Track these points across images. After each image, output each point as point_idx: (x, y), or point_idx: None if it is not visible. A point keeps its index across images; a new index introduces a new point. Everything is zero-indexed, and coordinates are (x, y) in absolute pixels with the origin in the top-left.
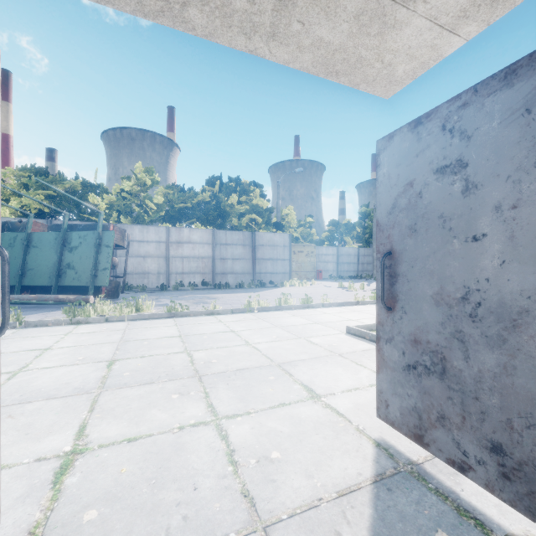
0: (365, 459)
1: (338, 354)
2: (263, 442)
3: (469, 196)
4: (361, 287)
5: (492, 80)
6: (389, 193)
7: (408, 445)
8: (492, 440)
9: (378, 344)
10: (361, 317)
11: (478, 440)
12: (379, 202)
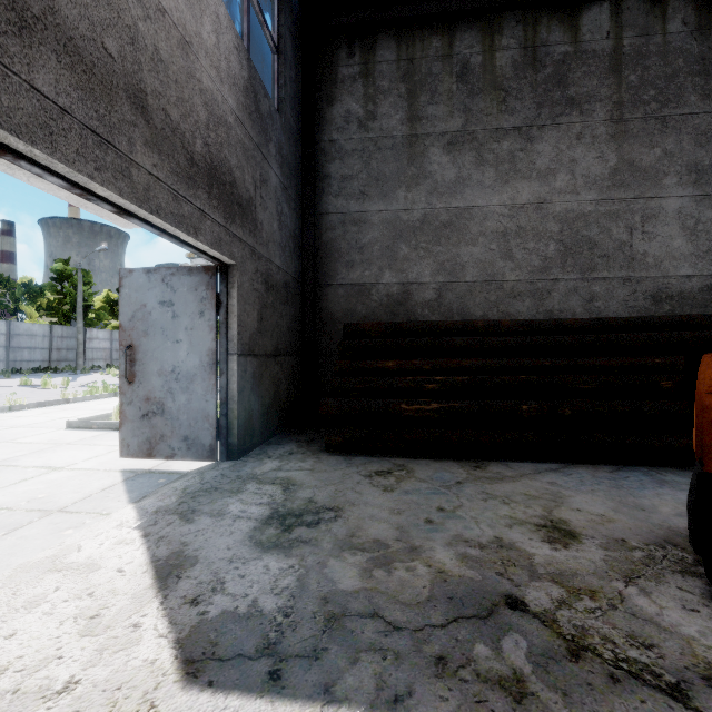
0: (116, 477)
1: (66, 444)
2: (24, 496)
3: (175, 320)
4: (64, 383)
5: (184, 269)
6: (131, 307)
7: (143, 466)
8: (184, 436)
9: (122, 408)
10: (79, 414)
11: (179, 439)
12: (123, 311)
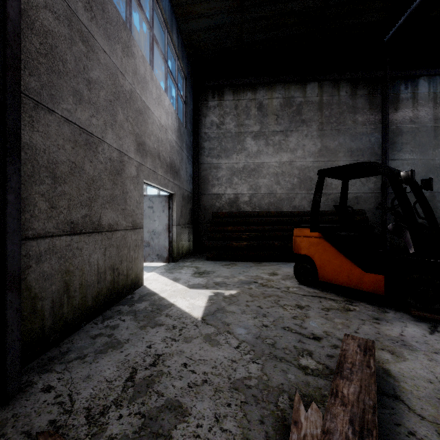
0: None
1: None
2: None
3: (154, 213)
4: None
5: (157, 195)
6: None
7: None
8: (157, 254)
9: None
10: None
11: (155, 255)
12: None
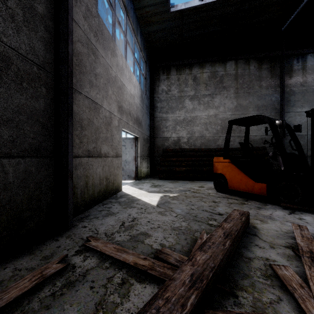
0: None
1: None
2: None
3: (126, 149)
4: None
5: (128, 138)
6: None
7: None
8: (128, 175)
9: None
10: None
11: (127, 175)
12: None
